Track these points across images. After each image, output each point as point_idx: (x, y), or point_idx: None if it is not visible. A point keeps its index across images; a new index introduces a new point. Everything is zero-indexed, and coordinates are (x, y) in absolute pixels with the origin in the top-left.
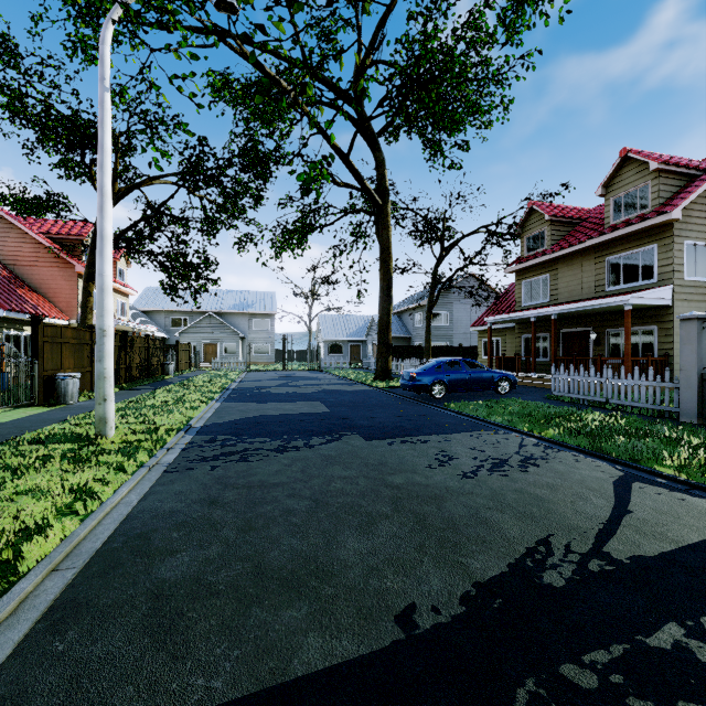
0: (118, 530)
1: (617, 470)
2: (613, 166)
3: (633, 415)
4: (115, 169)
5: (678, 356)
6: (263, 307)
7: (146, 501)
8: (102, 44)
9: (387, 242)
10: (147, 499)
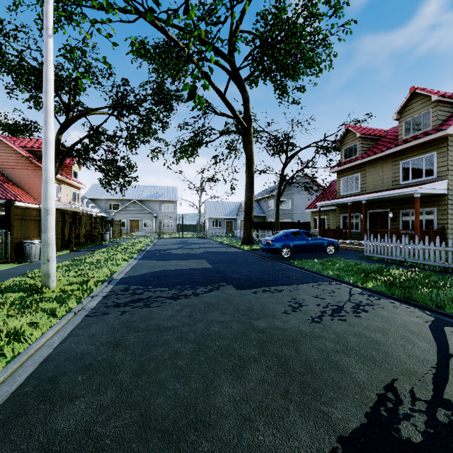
0: (34, 372)
1: (427, 315)
2: (405, 99)
3: (425, 270)
4: (68, 103)
5: (452, 229)
6: (169, 196)
7: (65, 343)
8: (46, 3)
9: (251, 152)
10: (66, 341)
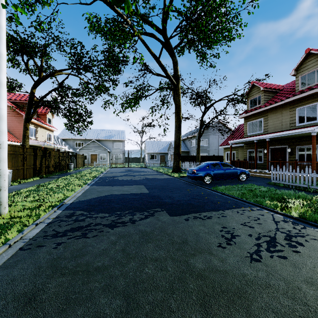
0: None
1: None
2: (301, 58)
3: None
4: (41, 66)
5: None
6: (119, 137)
7: None
8: None
9: (179, 102)
10: None
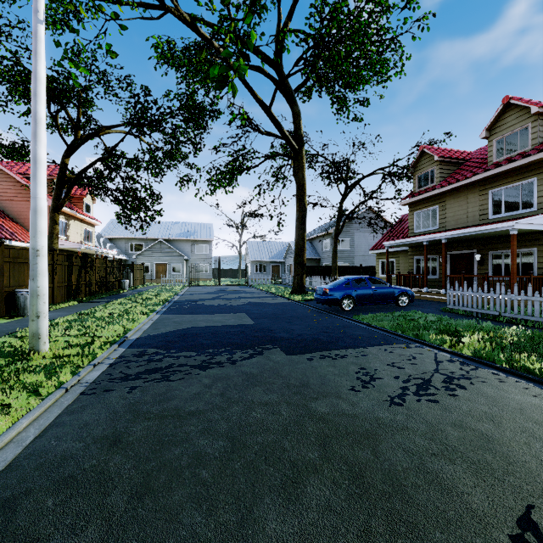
0: None
1: None
2: (496, 111)
3: (529, 328)
4: (77, 120)
5: None
6: (202, 235)
7: (42, 438)
8: None
9: (302, 180)
10: (45, 434)
